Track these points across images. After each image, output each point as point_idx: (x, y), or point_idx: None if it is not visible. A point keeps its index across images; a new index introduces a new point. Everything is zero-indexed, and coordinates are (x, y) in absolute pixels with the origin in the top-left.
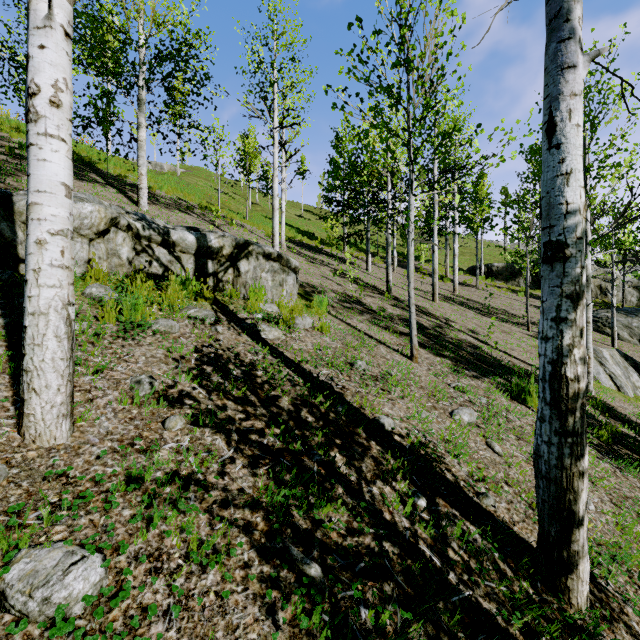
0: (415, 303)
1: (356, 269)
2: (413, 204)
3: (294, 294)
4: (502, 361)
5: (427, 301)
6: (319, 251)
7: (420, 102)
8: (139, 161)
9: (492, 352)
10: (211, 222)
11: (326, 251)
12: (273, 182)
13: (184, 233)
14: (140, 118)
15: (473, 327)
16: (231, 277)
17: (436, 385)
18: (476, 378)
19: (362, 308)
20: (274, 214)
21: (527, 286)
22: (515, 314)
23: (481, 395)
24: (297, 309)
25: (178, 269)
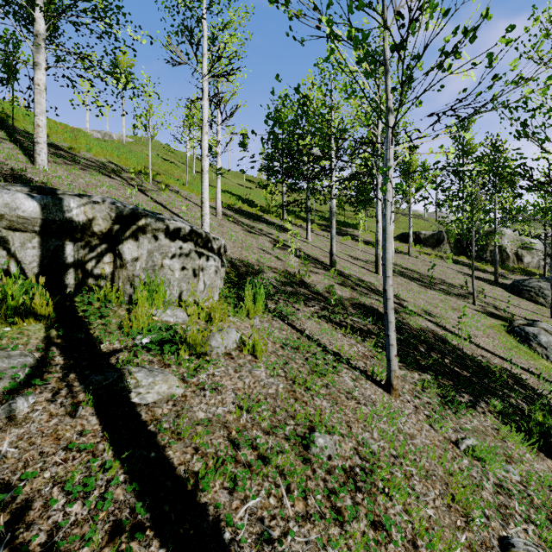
0: (361, 278)
1: (296, 238)
2: (392, 158)
3: (217, 285)
4: (478, 360)
5: (371, 274)
6: (258, 219)
7: (402, 6)
8: (35, 109)
9: (460, 344)
10: (138, 187)
11: (265, 219)
12: (202, 140)
13: (15, 196)
14: (36, 57)
15: (425, 306)
16: (109, 268)
17: (442, 454)
18: (473, 408)
19: (307, 292)
20: (203, 177)
21: (473, 258)
22: (452, 283)
23: (501, 455)
24: (220, 308)
25: (0, 259)
